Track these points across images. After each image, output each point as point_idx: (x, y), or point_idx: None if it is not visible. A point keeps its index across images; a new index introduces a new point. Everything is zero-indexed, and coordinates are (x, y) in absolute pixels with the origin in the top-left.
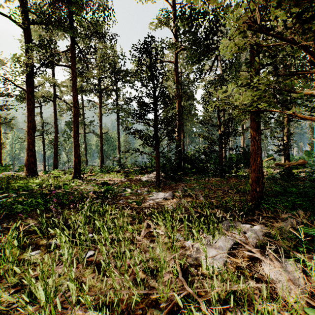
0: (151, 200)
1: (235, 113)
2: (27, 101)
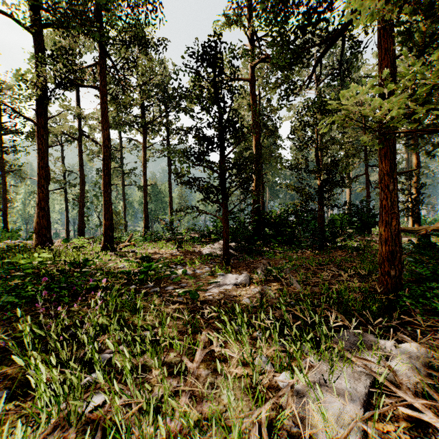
0: (215, 287)
1: (365, 139)
2: (38, 138)
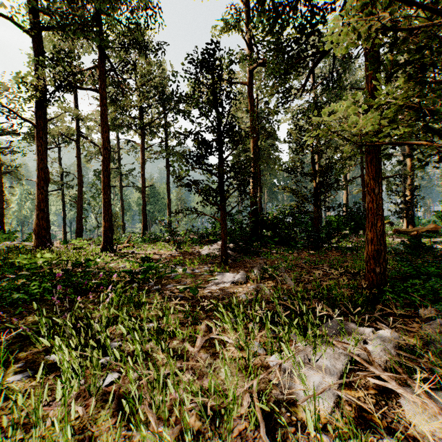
0: (213, 285)
1: (347, 149)
2: (37, 140)
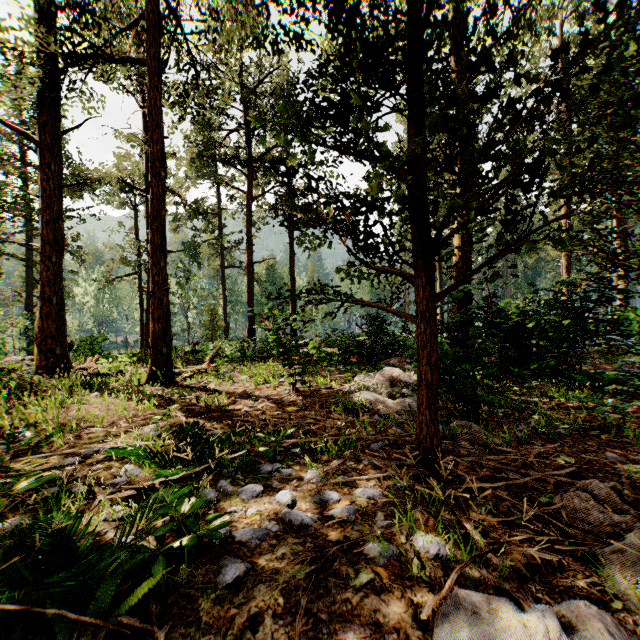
0: None
1: None
2: (41, 169)
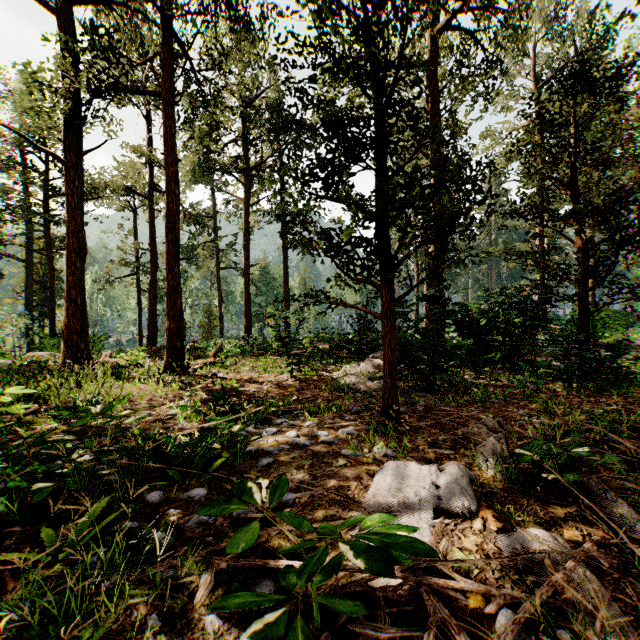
0: None
1: None
2: (67, 185)
